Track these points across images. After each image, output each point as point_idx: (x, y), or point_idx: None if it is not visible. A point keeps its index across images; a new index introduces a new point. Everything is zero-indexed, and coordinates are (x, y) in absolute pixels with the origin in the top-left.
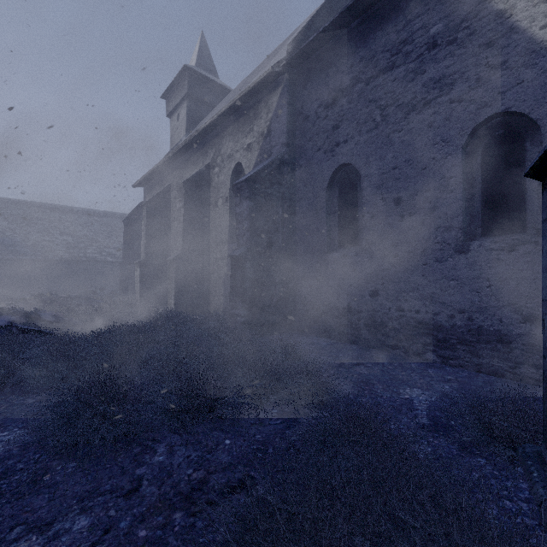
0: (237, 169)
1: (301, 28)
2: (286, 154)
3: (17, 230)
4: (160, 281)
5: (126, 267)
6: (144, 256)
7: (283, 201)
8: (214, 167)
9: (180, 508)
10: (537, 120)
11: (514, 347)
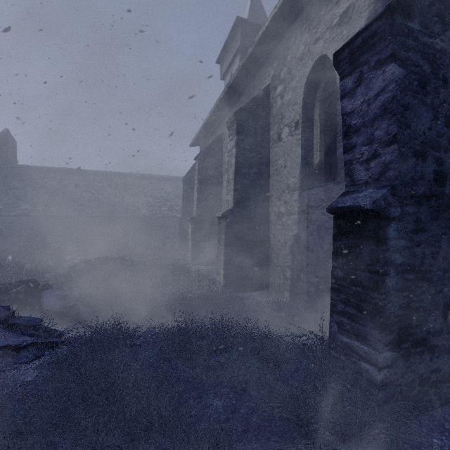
0: (314, 73)
1: None
2: None
3: (117, 194)
4: (211, 239)
5: (185, 222)
6: (195, 212)
7: None
8: (276, 87)
9: None
10: None
11: None
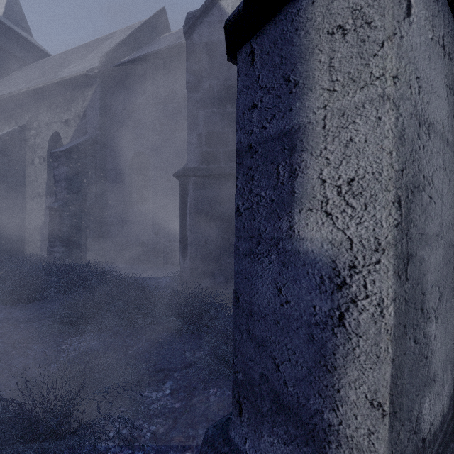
0: (55, 136)
1: (112, 47)
2: (99, 136)
3: None
4: None
5: None
6: None
7: (96, 169)
8: (31, 130)
9: (23, 323)
10: None
11: None
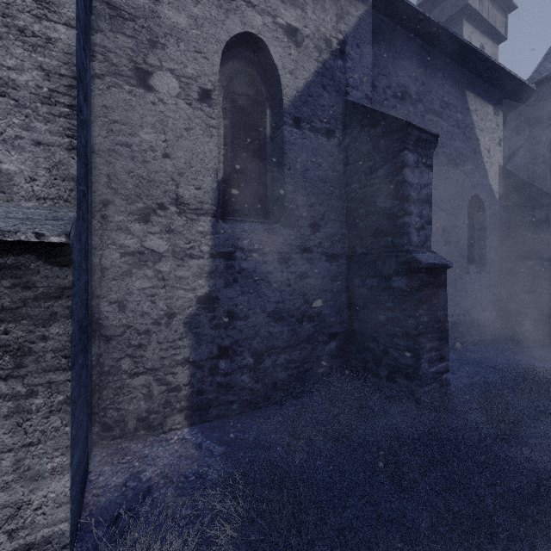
0: (231, 41)
1: None
2: None
3: None
4: None
5: None
6: None
7: None
8: None
9: None
10: (485, 208)
11: (481, 326)
